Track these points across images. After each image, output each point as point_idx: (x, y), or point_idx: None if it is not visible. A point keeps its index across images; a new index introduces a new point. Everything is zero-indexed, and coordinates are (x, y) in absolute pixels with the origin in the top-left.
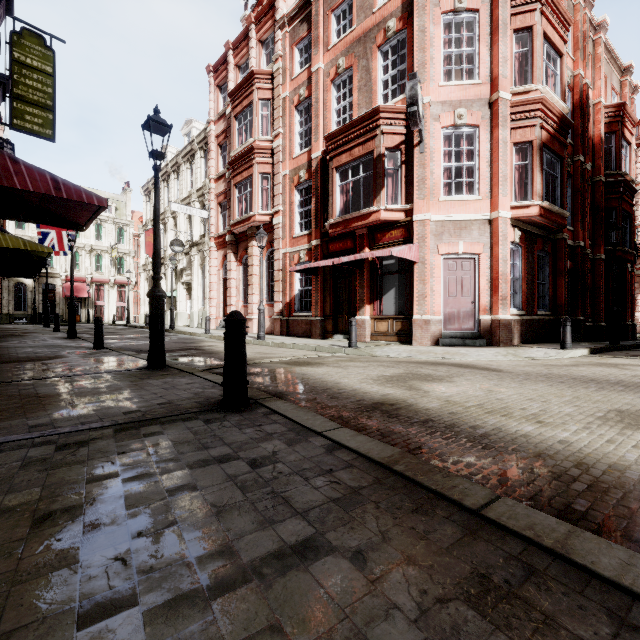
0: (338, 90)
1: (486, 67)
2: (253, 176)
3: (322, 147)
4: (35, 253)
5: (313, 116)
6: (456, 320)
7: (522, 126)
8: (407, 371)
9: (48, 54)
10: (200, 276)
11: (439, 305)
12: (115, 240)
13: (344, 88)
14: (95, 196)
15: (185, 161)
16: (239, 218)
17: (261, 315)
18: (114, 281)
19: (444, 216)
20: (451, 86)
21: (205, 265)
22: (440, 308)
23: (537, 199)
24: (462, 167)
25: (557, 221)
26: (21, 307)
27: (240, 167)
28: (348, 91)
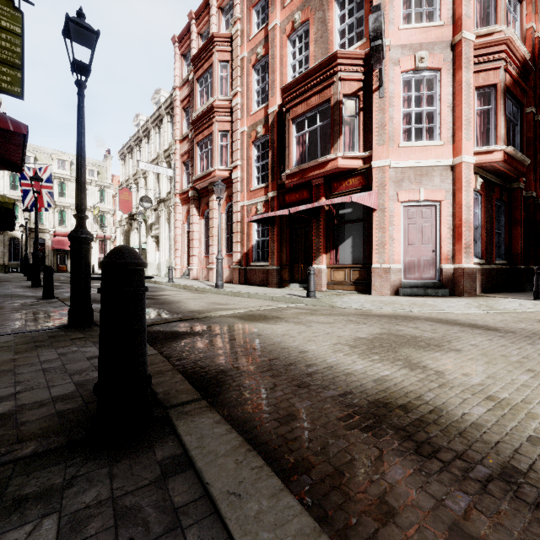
0: (294, 46)
1: (448, 8)
2: (213, 134)
3: (278, 102)
4: (1, 204)
5: (270, 72)
6: (416, 269)
7: (485, 69)
8: (385, 330)
9: (17, 15)
10: (167, 230)
11: (399, 254)
12: (97, 200)
13: (300, 43)
14: (10, 120)
15: (154, 126)
16: (200, 174)
17: (219, 264)
18: (96, 236)
19: (404, 162)
20: (411, 29)
21: (171, 219)
22: (400, 257)
23: (501, 144)
24: (422, 113)
25: (518, 168)
26: (16, 258)
27: (201, 126)
28: (304, 45)
